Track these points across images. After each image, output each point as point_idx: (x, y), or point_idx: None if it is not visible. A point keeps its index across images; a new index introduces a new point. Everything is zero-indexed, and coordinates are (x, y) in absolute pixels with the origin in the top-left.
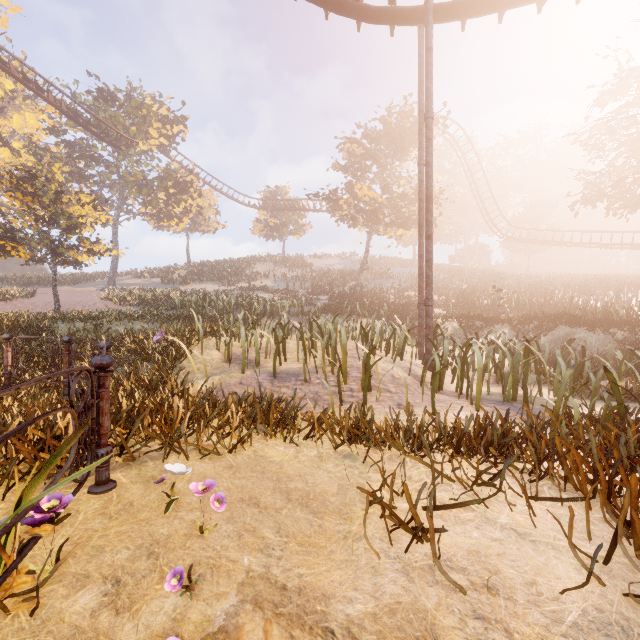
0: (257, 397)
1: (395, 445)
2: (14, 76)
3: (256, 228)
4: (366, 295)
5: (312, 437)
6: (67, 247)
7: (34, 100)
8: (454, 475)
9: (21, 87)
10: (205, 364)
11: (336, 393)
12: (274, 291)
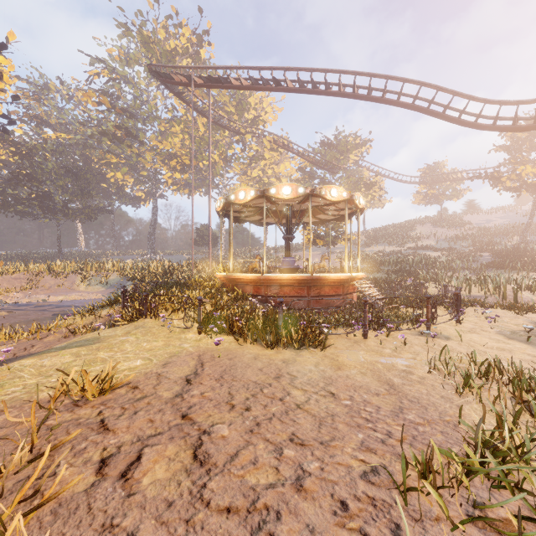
0: (471, 299)
1: (521, 310)
2: (293, 153)
3: (416, 199)
4: (531, 251)
5: (493, 308)
6: (337, 238)
7: (286, 153)
8: (535, 312)
9: (284, 150)
10: (433, 292)
11: (500, 303)
12: (438, 250)
